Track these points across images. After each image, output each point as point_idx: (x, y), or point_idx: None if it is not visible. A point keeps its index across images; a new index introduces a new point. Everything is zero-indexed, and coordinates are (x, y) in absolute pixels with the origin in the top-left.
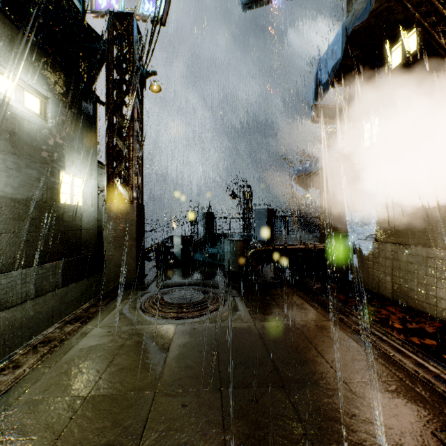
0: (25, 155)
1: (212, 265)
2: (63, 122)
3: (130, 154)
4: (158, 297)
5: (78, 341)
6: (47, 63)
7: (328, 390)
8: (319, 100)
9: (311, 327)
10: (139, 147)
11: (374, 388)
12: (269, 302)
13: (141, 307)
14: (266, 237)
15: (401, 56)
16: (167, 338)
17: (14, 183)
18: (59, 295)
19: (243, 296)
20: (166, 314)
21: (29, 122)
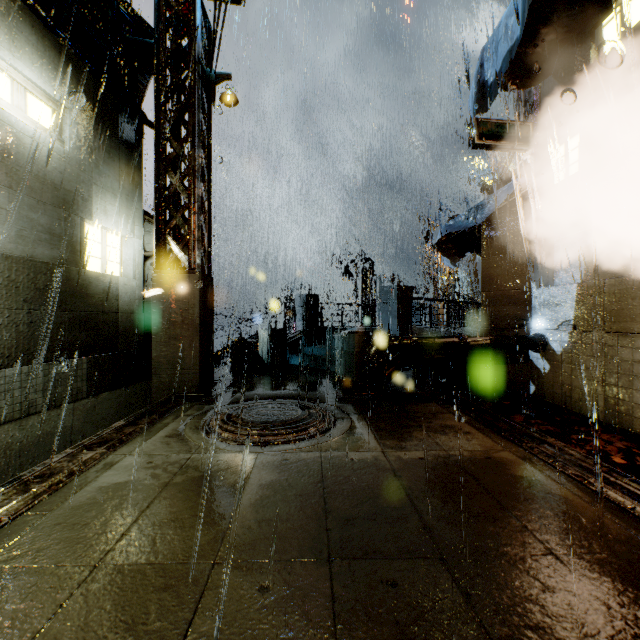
0: (27, 190)
1: (316, 372)
2: (88, 147)
3: (191, 198)
4: (231, 413)
5: (98, 475)
6: (64, 53)
7: (526, 567)
8: (483, 110)
9: (480, 461)
10: (204, 189)
11: (611, 566)
12: (406, 422)
13: (203, 427)
14: (398, 330)
15: (620, 31)
16: (241, 473)
17: (9, 232)
18: (82, 409)
19: (364, 414)
20: (243, 438)
21: (34, 140)
